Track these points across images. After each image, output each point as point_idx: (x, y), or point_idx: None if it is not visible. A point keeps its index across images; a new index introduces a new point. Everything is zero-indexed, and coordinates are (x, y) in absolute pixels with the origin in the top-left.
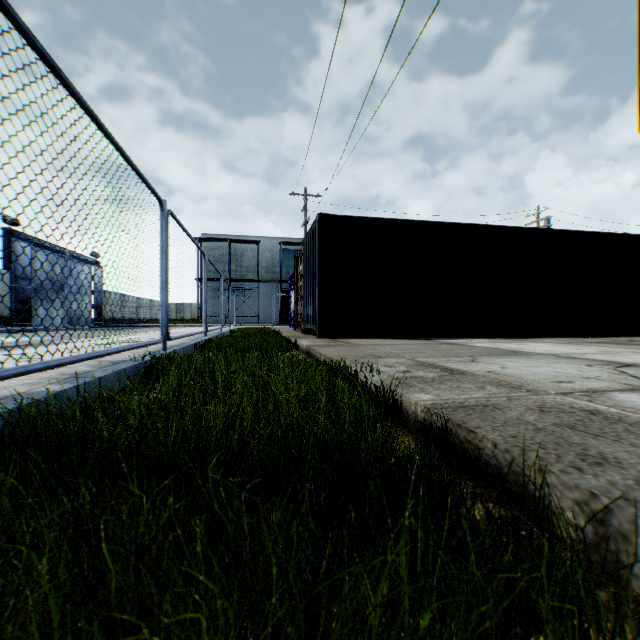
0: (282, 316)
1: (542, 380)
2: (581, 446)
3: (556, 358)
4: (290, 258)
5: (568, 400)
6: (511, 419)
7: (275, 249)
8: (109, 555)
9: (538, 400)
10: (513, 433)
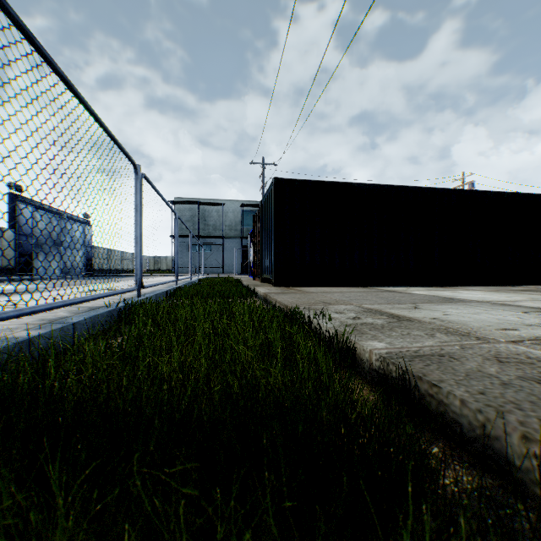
0: (243, 267)
1: (487, 327)
2: None
3: (491, 305)
4: (250, 218)
5: (521, 349)
6: (472, 371)
7: (237, 210)
8: None
9: (491, 349)
10: (480, 388)
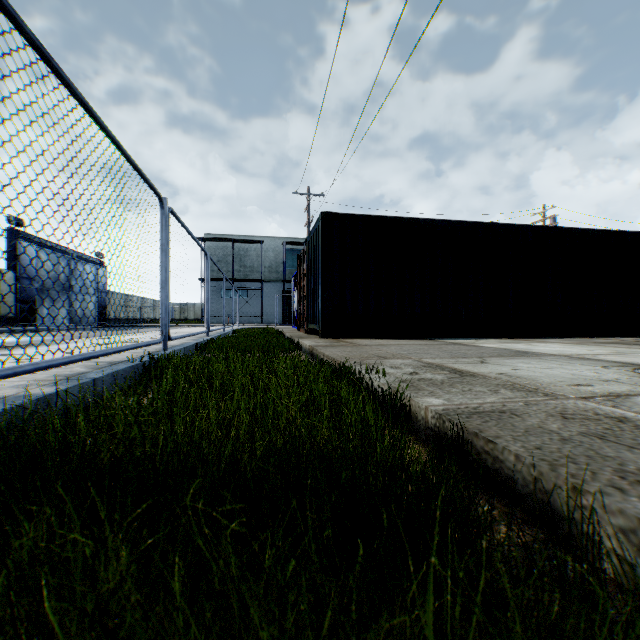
0: (285, 316)
1: (558, 383)
2: (616, 460)
3: (569, 359)
4: (293, 258)
5: (591, 405)
6: (532, 427)
7: (278, 249)
8: (54, 616)
9: (558, 405)
10: (537, 444)
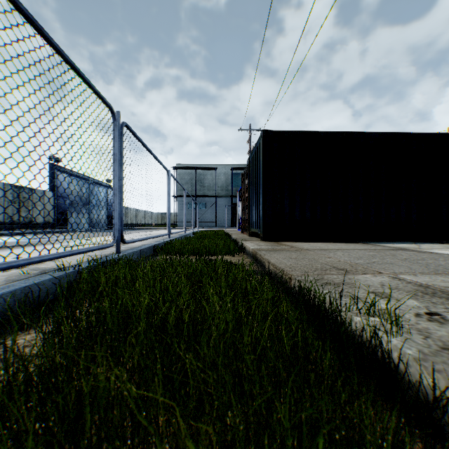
0: (233, 221)
1: None
2: None
3: None
4: (238, 179)
5: None
6: None
7: (228, 173)
8: None
9: None
10: None
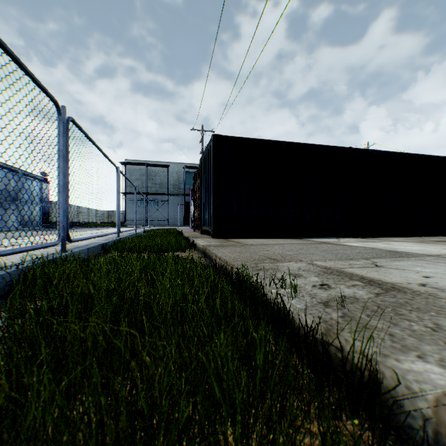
0: (185, 220)
1: None
2: None
3: None
4: (191, 178)
5: None
6: None
7: (180, 171)
8: None
9: None
10: None
